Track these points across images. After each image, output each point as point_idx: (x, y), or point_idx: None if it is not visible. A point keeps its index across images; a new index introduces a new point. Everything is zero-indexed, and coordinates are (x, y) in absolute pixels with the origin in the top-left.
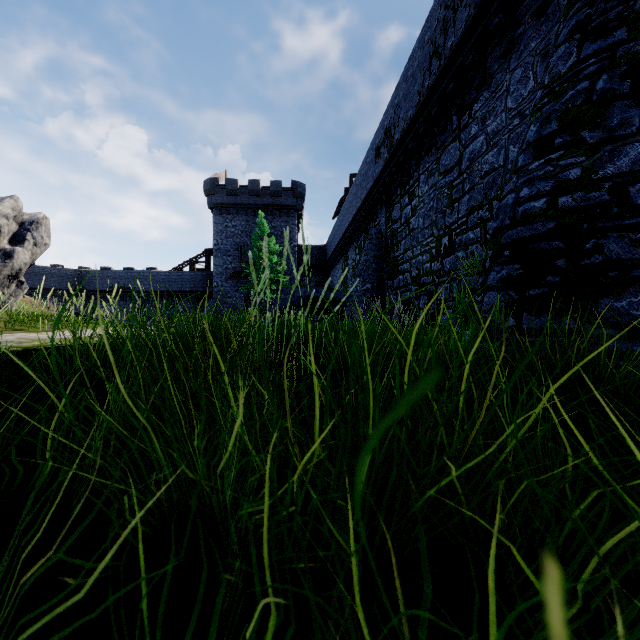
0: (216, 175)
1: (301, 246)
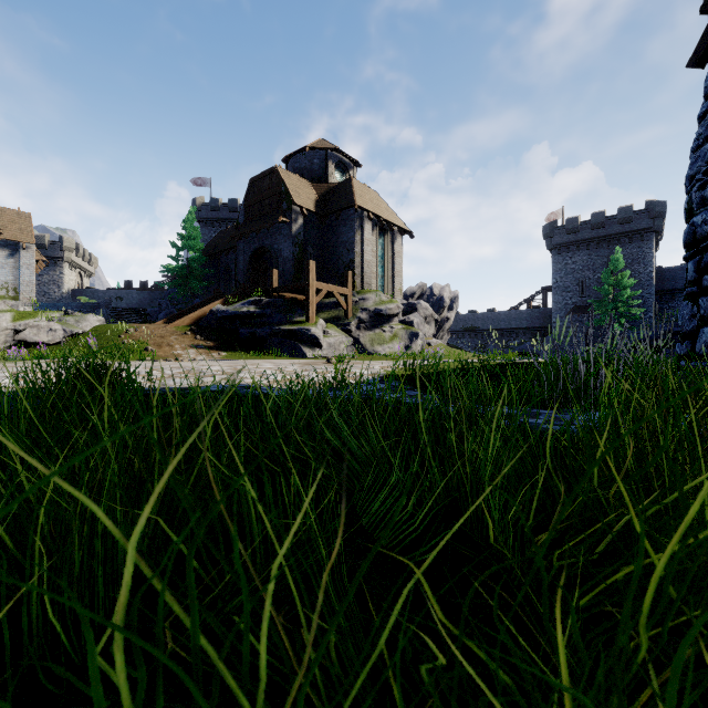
0: (552, 214)
1: (660, 270)
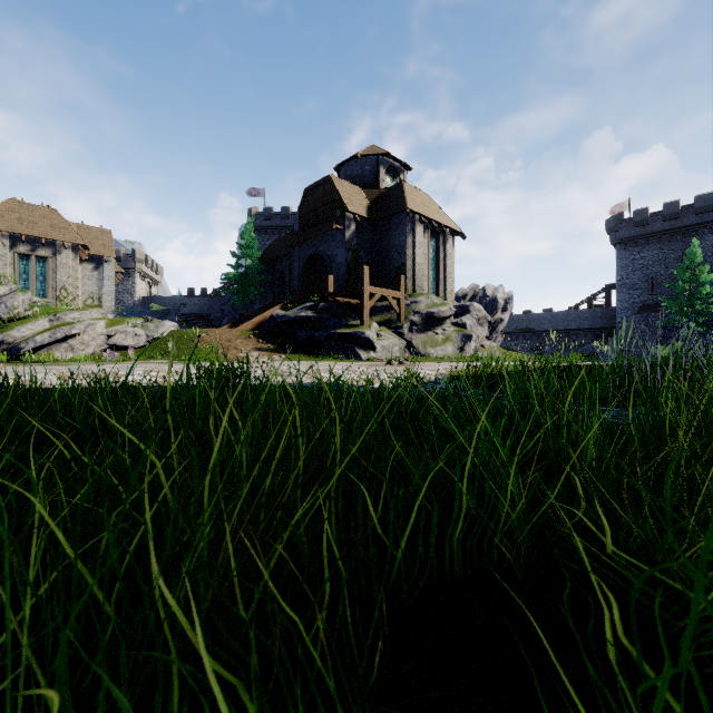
0: (617, 206)
1: None
